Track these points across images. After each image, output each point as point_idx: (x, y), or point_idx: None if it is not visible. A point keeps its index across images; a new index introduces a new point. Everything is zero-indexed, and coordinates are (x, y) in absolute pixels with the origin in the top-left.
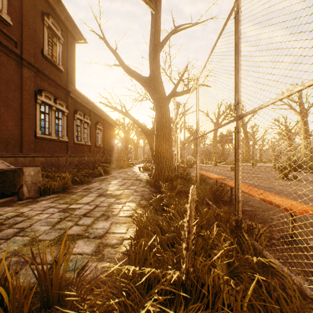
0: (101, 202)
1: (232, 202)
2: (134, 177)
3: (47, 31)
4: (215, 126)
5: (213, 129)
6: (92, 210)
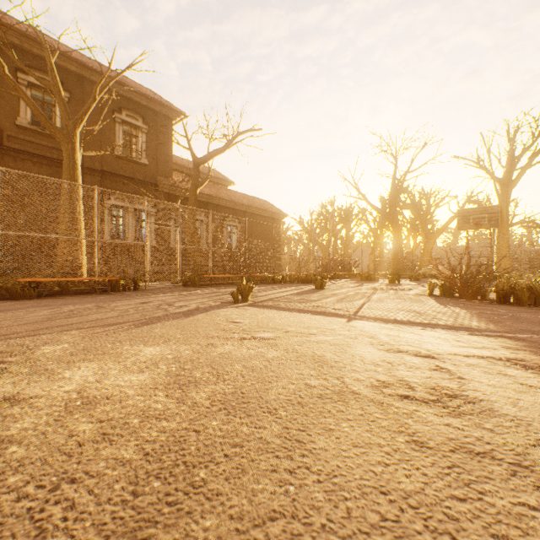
0: None
1: None
2: None
3: (122, 127)
4: (502, 187)
5: None
6: None
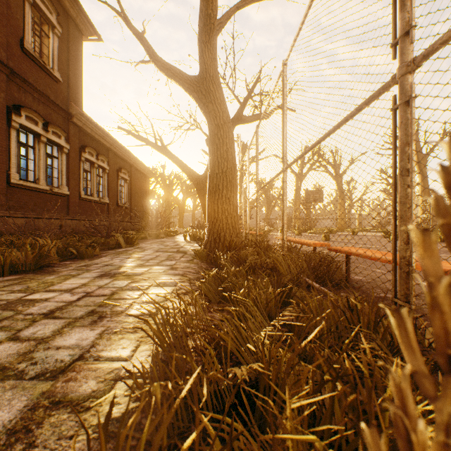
0: (101, 287)
1: (350, 284)
2: (174, 248)
3: (30, 10)
4: (297, 179)
5: (325, 134)
6: (72, 303)
